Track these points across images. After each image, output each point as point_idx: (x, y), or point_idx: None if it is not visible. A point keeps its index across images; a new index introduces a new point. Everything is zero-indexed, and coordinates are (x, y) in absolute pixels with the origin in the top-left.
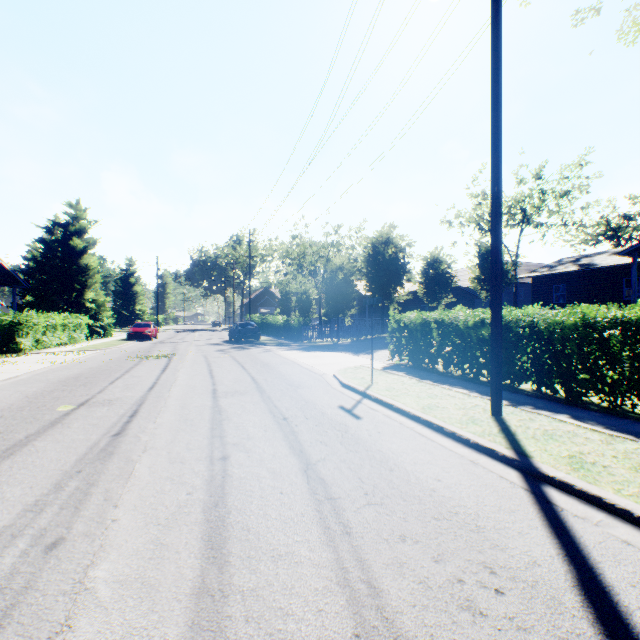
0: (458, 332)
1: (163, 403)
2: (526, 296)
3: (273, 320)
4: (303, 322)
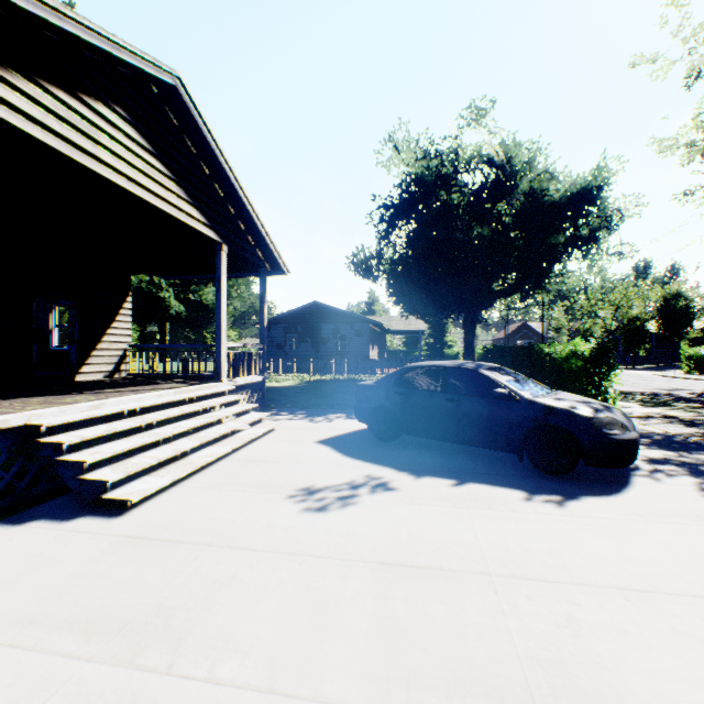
0: None
1: None
2: None
3: None
4: None
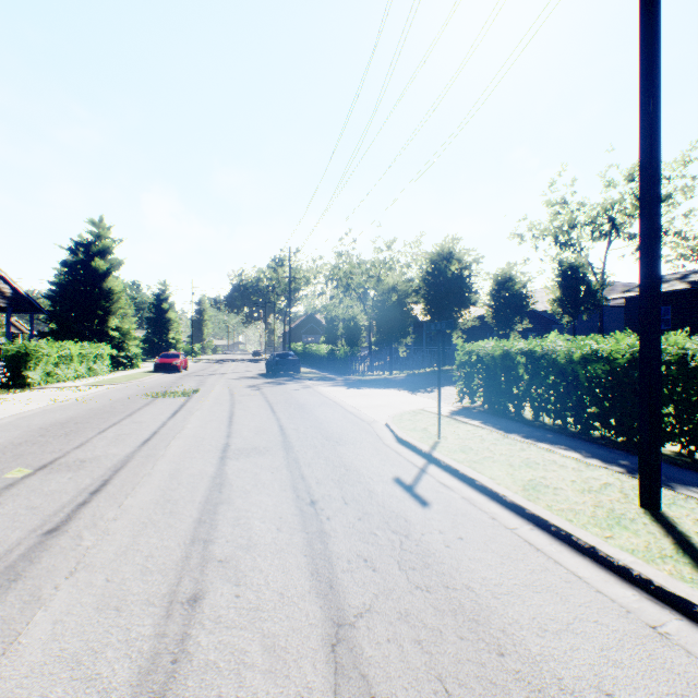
0: (557, 368)
1: (149, 468)
2: (613, 321)
3: (316, 350)
4: (350, 352)
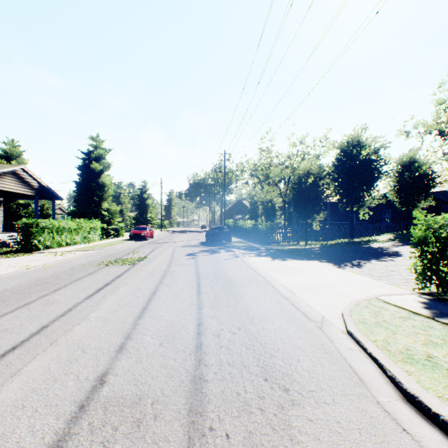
0: None
1: None
2: None
3: (243, 224)
4: (270, 226)
